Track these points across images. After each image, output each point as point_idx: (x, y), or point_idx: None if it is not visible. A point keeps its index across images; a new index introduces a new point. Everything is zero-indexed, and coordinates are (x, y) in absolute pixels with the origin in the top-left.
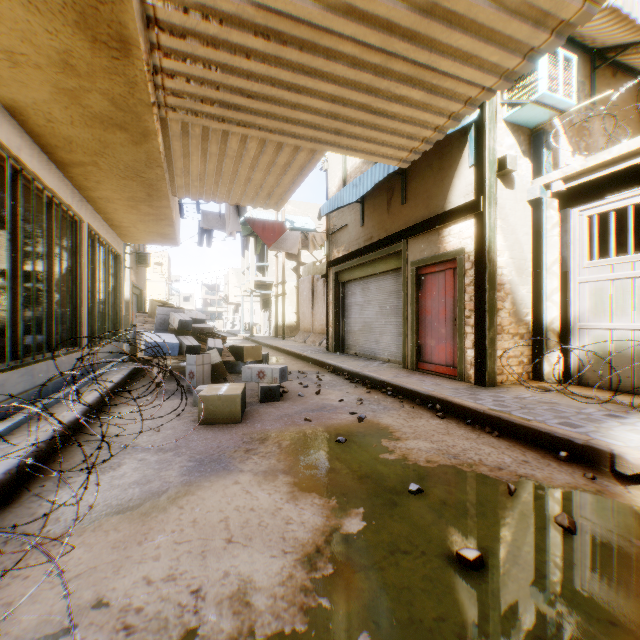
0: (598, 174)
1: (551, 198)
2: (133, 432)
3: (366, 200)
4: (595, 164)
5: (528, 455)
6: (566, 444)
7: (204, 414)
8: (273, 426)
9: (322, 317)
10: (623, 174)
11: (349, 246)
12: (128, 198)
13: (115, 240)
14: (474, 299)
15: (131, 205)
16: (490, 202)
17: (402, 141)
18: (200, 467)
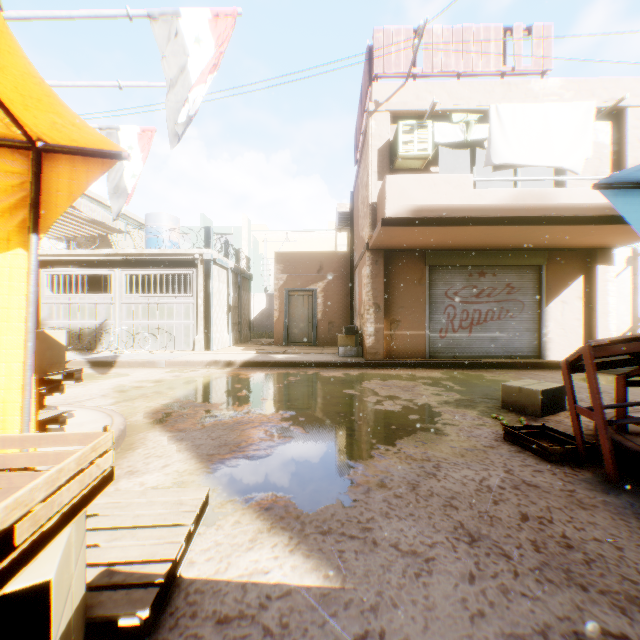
0: (51, 258)
1: None
2: None
3: None
4: (49, 254)
5: None
6: None
7: None
8: None
9: None
10: (60, 261)
11: None
12: None
13: None
14: None
15: None
16: None
17: None
18: None
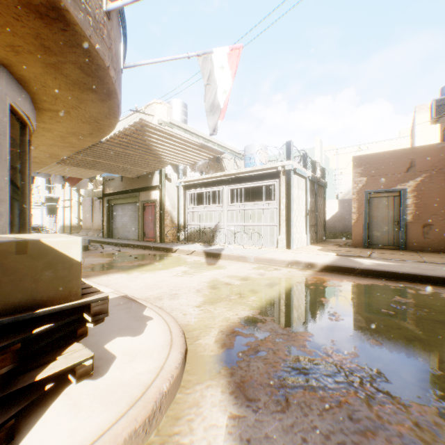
0: (190, 183)
1: (182, 186)
2: None
3: None
4: (189, 180)
5: (159, 252)
6: (167, 249)
7: None
8: (91, 254)
9: (99, 221)
10: (194, 184)
11: (115, 189)
12: None
13: None
14: (159, 216)
15: None
16: (163, 186)
17: (132, 174)
18: None
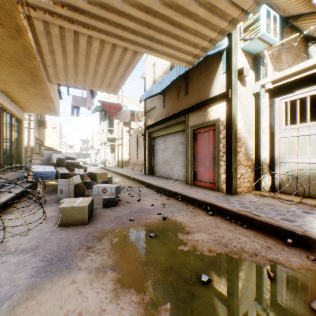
0: (291, 79)
1: (265, 92)
2: (9, 235)
3: (165, 93)
4: (289, 73)
5: (268, 241)
6: (290, 234)
7: (62, 219)
8: (109, 226)
9: (142, 156)
10: (304, 79)
11: (156, 118)
12: (19, 81)
13: (17, 110)
14: (225, 146)
15: (22, 87)
16: (234, 93)
17: (189, 49)
18: (48, 266)
